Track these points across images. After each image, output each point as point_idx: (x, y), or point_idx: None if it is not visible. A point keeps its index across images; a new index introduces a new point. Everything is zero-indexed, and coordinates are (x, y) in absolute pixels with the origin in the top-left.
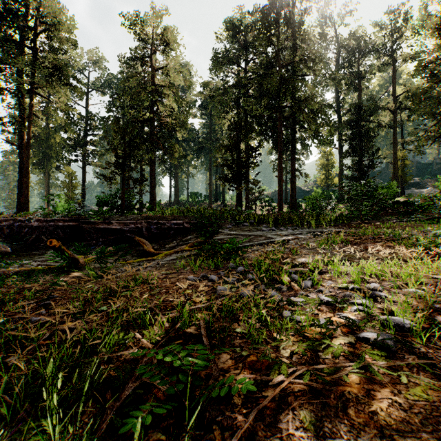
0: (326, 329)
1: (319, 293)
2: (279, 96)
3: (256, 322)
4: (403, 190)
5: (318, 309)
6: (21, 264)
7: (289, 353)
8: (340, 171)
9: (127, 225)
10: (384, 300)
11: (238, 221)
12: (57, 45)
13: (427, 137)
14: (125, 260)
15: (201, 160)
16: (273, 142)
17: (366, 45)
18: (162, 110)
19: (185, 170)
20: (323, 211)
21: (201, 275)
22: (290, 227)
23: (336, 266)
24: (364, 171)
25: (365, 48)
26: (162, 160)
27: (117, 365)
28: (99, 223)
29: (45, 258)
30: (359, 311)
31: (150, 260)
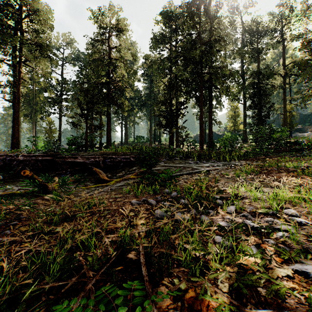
0: (260, 259)
1: (243, 218)
2: (200, 65)
3: (192, 249)
4: (290, 134)
5: (246, 234)
6: (6, 189)
7: (227, 288)
8: (244, 120)
9: (88, 159)
10: (308, 227)
11: (171, 156)
12: (40, 29)
13: (311, 94)
14: (85, 185)
15: (144, 113)
16: (196, 99)
17: (263, 28)
18: (116, 76)
19: (132, 120)
20: (234, 148)
21: (142, 200)
22: (210, 161)
23: (254, 193)
24: (263, 119)
25: (263, 30)
26: (115, 113)
27: (57, 296)
28: (68, 158)
29: (26, 184)
30: (285, 238)
31: (104, 186)
